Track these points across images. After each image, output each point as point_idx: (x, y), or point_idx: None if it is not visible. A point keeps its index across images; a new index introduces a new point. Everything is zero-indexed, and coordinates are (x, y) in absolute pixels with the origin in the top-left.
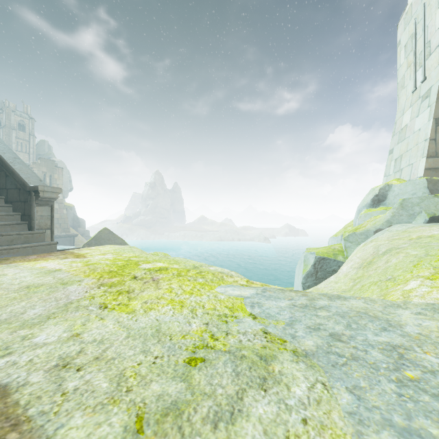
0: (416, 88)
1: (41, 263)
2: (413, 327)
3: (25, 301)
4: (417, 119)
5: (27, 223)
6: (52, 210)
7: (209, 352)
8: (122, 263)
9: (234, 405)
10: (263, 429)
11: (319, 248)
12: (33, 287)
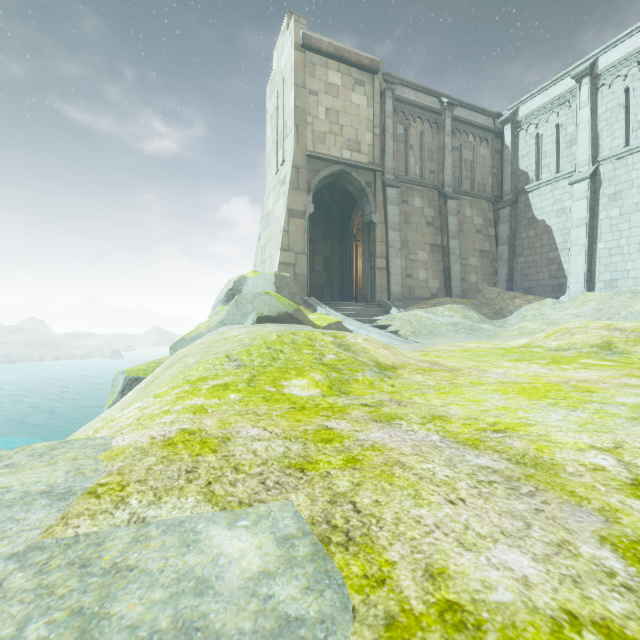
0: (278, 170)
1: None
2: None
3: None
4: (277, 205)
5: None
6: None
7: None
8: None
9: None
10: None
11: (143, 364)
12: None
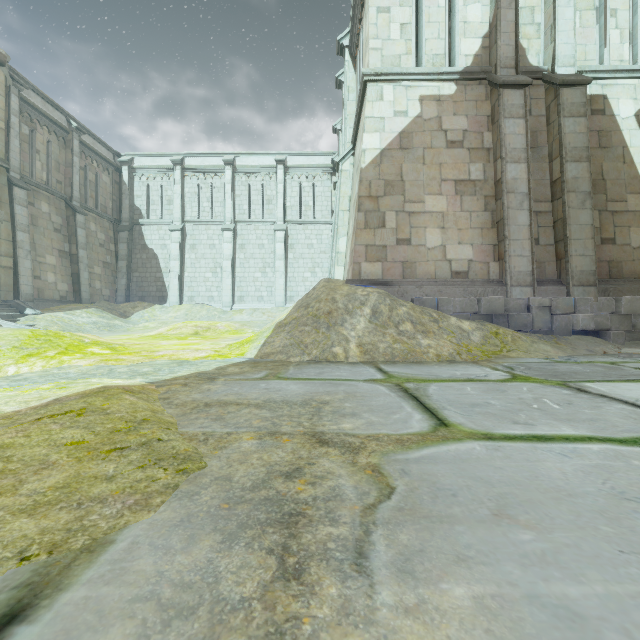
0: None
1: None
2: (72, 371)
3: None
4: None
5: None
6: None
7: (55, 387)
8: None
9: (97, 382)
10: (108, 381)
11: None
12: None
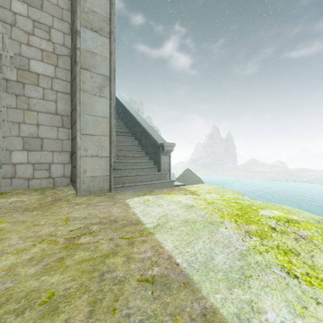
0: None
1: (174, 196)
2: None
3: (199, 240)
4: None
5: (157, 167)
6: (169, 158)
7: None
8: (237, 206)
9: None
10: None
11: None
12: (190, 223)
